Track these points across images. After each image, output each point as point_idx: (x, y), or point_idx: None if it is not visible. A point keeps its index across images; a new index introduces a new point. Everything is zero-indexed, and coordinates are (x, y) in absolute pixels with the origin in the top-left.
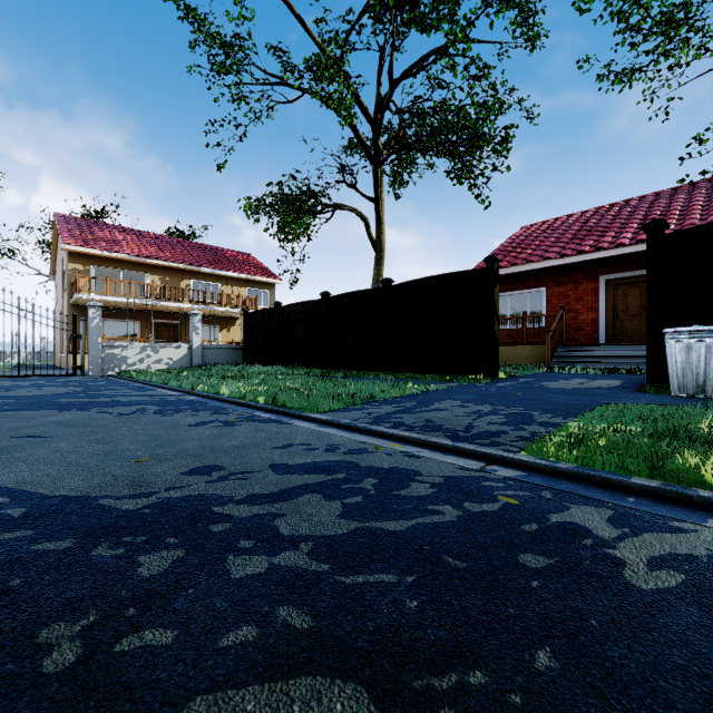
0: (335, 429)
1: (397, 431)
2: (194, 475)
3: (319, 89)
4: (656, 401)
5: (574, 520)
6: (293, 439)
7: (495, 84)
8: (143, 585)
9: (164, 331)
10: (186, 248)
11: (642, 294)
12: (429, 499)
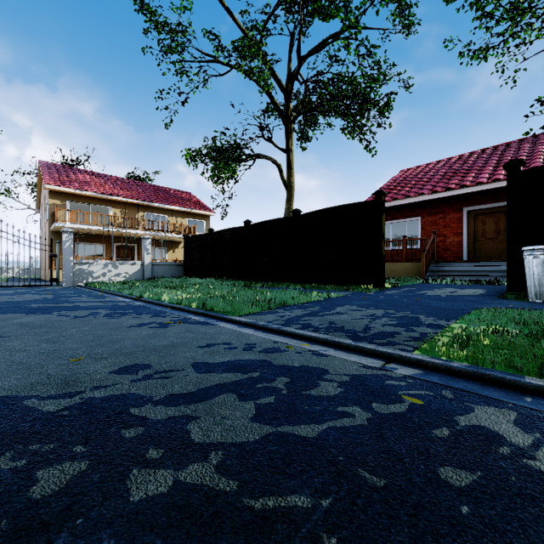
0: (253, 330)
1: (305, 332)
2: (122, 373)
3: (243, 65)
4: (520, 306)
5: (482, 424)
6: (216, 339)
7: (379, 61)
8: (28, 512)
9: (123, 252)
10: (141, 188)
11: (497, 222)
12: (338, 400)
